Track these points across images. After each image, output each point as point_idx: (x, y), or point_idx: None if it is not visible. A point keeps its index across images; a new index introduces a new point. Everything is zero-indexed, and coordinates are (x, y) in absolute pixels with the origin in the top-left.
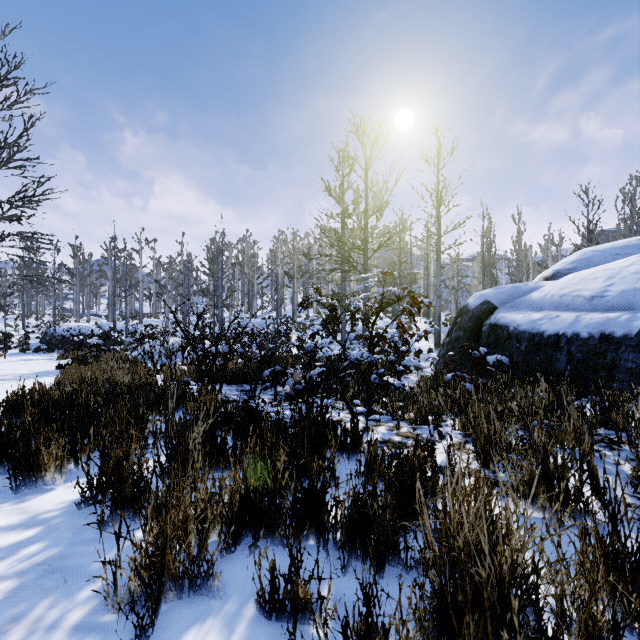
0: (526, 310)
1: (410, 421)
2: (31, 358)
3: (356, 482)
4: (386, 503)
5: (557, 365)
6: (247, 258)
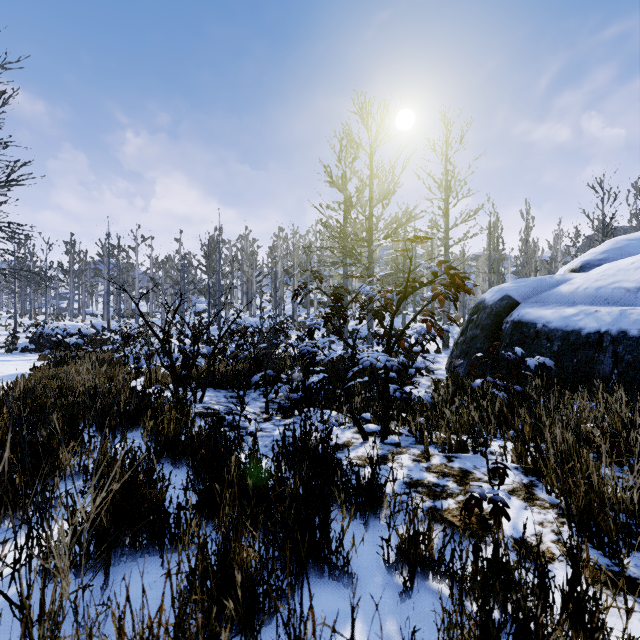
0: (555, 305)
1: (442, 447)
2: (13, 359)
3: (382, 579)
4: None
5: (600, 368)
6: (246, 256)
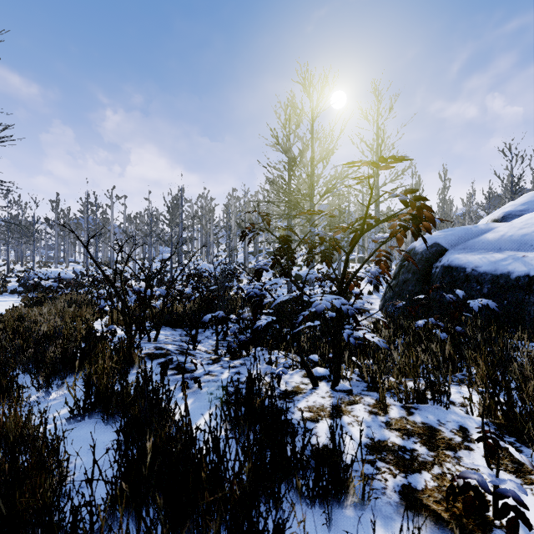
0: (482, 251)
1: (399, 396)
2: (1, 300)
3: None
4: None
5: (531, 309)
6: (205, 212)
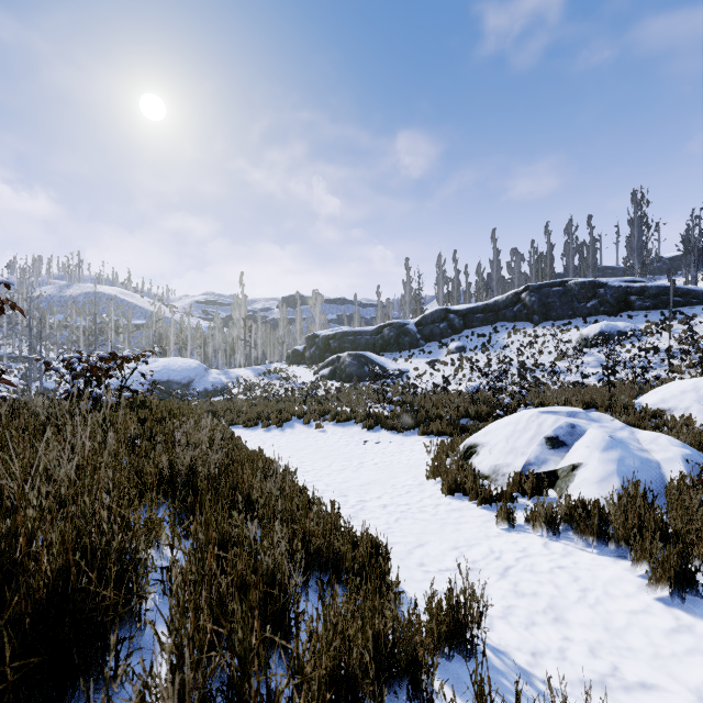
0: None
1: None
2: None
3: None
4: None
5: None
6: None
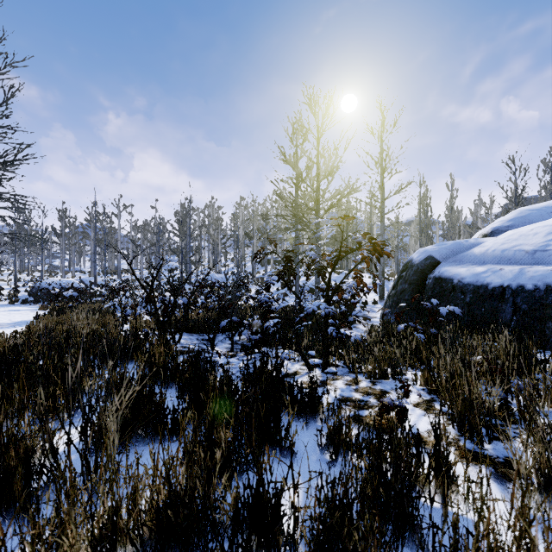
0: (469, 264)
1: (368, 375)
2: (17, 309)
3: (316, 457)
4: (363, 509)
5: (503, 316)
6: (212, 221)
